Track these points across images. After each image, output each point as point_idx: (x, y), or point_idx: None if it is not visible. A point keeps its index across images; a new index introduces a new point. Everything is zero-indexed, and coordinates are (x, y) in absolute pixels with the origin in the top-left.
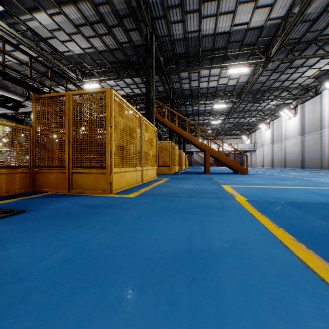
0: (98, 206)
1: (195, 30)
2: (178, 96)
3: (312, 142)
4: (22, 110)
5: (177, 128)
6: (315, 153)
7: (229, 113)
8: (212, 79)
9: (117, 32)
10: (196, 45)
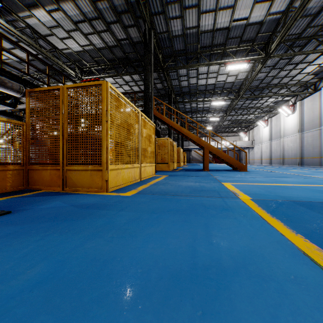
0: (92, 206)
1: (193, 26)
2: (177, 94)
3: (311, 139)
4: (20, 106)
5: (175, 124)
6: (314, 150)
7: (227, 111)
8: (211, 76)
9: (116, 28)
10: (195, 41)
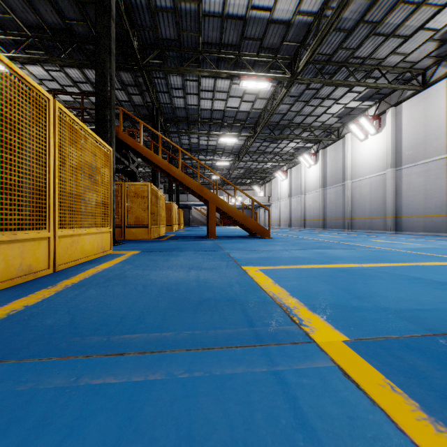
0: None
1: None
2: (167, 118)
3: (335, 196)
4: None
5: (161, 161)
6: (338, 210)
7: (239, 154)
8: (218, 97)
9: None
10: (194, 29)
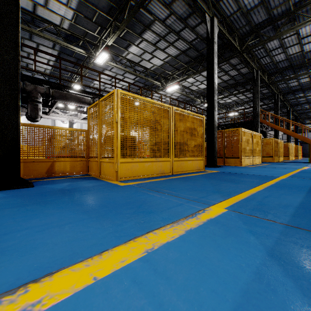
0: (241, 167)
1: (296, 52)
2: (285, 92)
3: None
4: None
5: (279, 128)
6: None
7: None
8: None
9: (231, 72)
10: (300, 58)
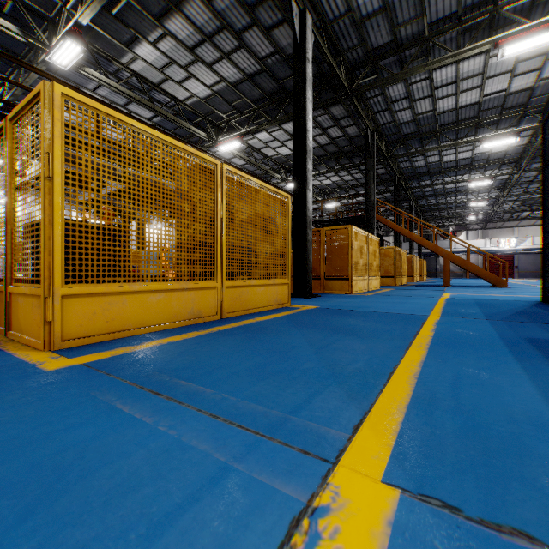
0: (353, 296)
1: (427, 110)
2: (408, 176)
3: None
4: None
5: (403, 230)
6: None
7: (503, 188)
8: (462, 150)
9: (332, 130)
10: (431, 122)
